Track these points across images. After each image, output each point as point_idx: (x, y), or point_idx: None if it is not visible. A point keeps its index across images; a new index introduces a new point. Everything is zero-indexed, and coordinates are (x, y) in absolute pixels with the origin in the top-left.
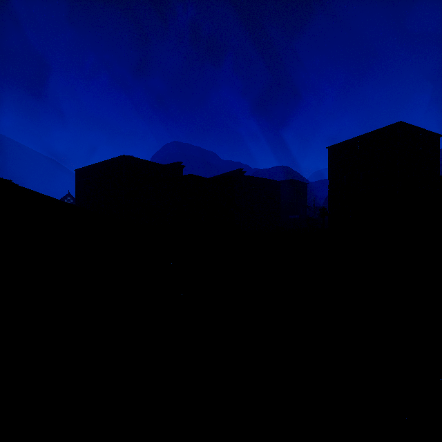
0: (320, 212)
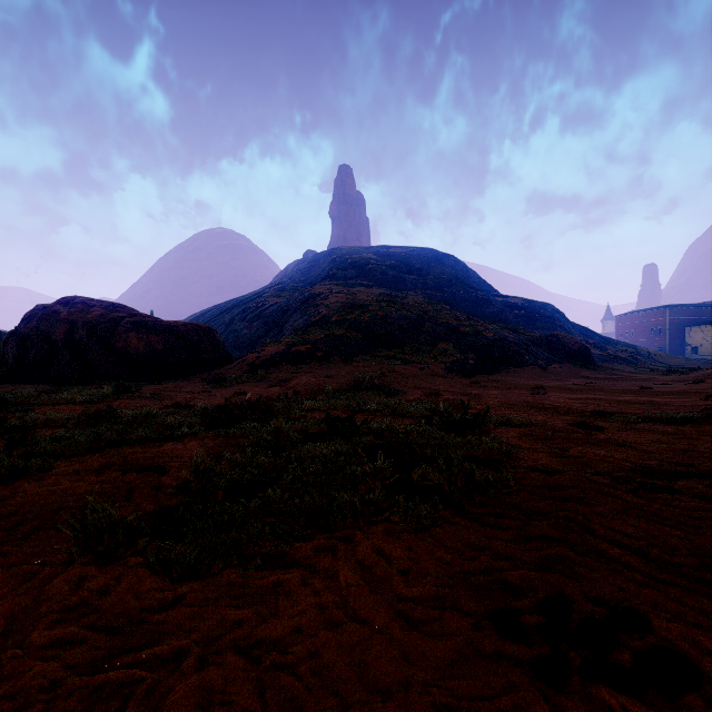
0: None
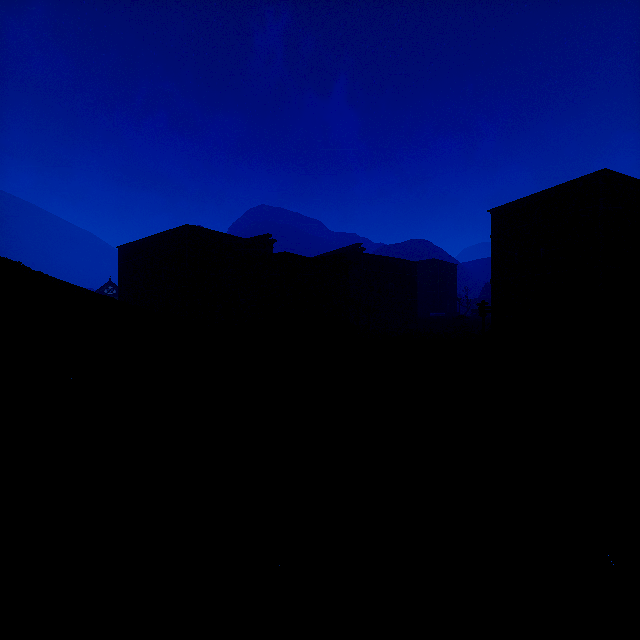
0: (479, 308)
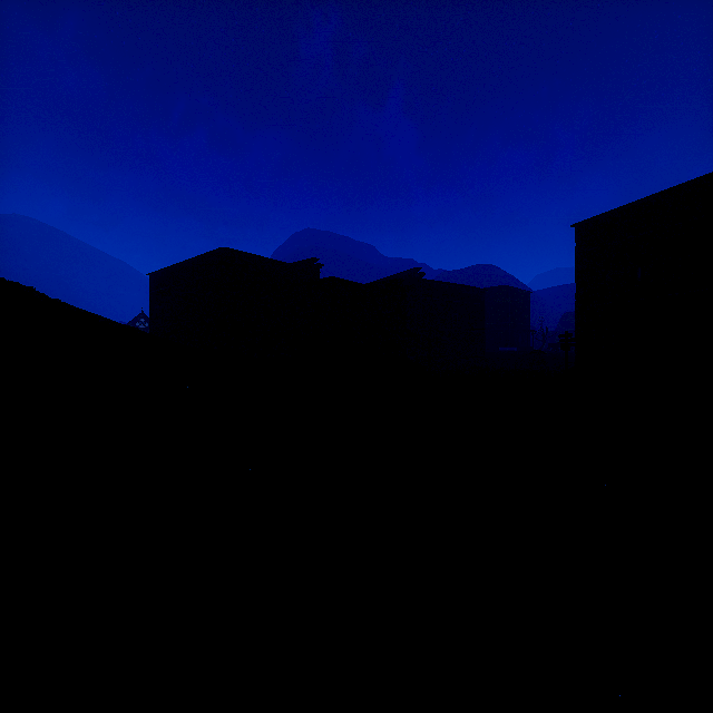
0: (561, 340)
